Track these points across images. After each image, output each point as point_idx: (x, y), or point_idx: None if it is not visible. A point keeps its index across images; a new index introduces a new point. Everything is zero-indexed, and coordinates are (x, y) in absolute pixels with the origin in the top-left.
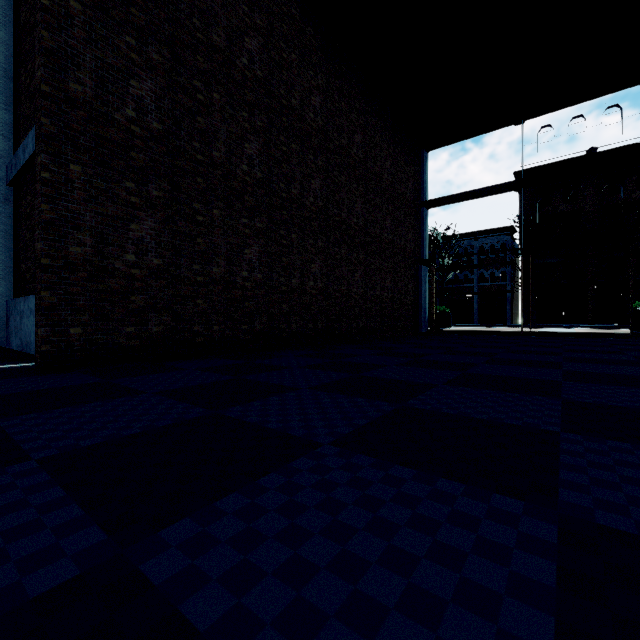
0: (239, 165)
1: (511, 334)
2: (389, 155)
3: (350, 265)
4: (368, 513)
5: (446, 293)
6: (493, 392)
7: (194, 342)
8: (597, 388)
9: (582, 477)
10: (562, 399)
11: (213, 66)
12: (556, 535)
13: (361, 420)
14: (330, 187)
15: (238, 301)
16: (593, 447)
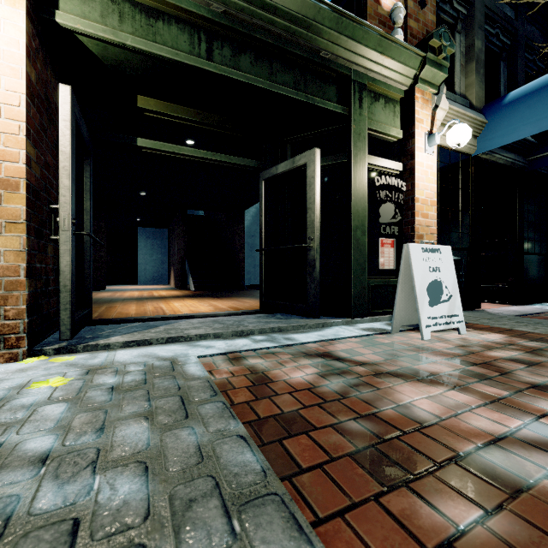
0: None
1: None
2: None
3: None
4: None
5: None
6: None
7: None
8: None
9: None
10: None
11: None
12: None
13: None
14: None
15: None
16: None
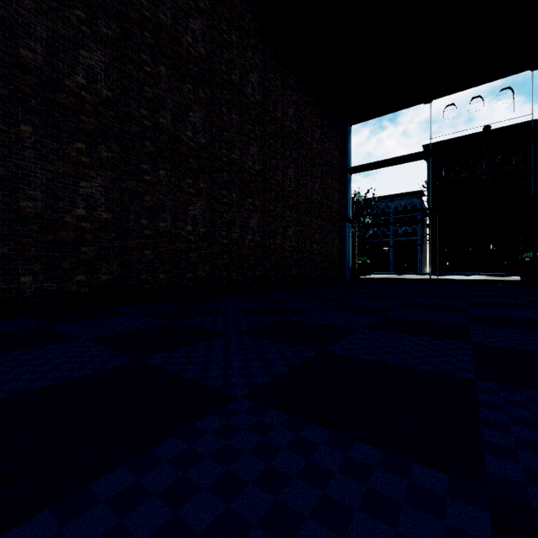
0: (184, 131)
1: (421, 281)
2: (318, 127)
3: (284, 221)
4: (269, 497)
5: (367, 246)
6: (408, 336)
7: (142, 289)
8: (502, 331)
9: (506, 437)
10: (472, 343)
11: (160, 42)
12: (490, 529)
13: (281, 368)
14: (266, 153)
15: (183, 252)
16: (510, 398)
